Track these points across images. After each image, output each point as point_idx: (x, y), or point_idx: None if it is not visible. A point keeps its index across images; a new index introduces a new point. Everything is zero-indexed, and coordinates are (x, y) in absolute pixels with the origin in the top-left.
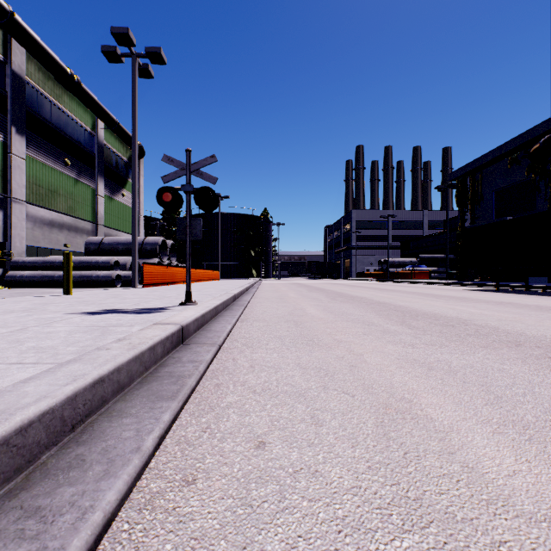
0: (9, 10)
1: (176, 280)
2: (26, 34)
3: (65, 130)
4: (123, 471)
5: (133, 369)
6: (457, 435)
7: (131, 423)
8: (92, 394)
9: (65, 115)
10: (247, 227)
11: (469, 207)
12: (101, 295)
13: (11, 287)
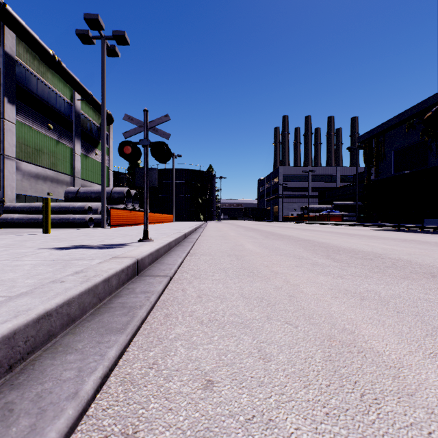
0: (2, 2)
1: (138, 222)
2: (15, 21)
3: (48, 101)
4: (52, 426)
5: (85, 301)
6: (409, 371)
7: (74, 360)
8: (36, 330)
9: (49, 89)
10: (196, 180)
11: (374, 163)
12: (74, 234)
13: (3, 228)
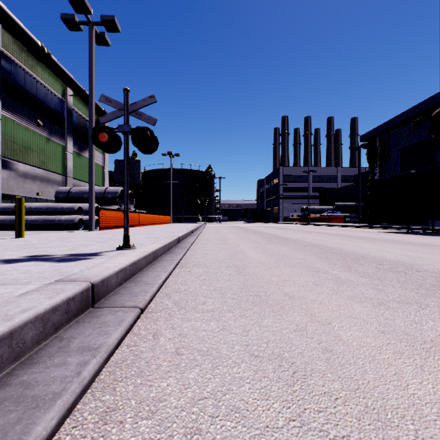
0: None
1: (132, 223)
2: None
3: (37, 95)
4: None
5: None
6: None
7: None
8: None
9: (38, 83)
10: (194, 180)
11: (378, 163)
12: (51, 238)
13: None
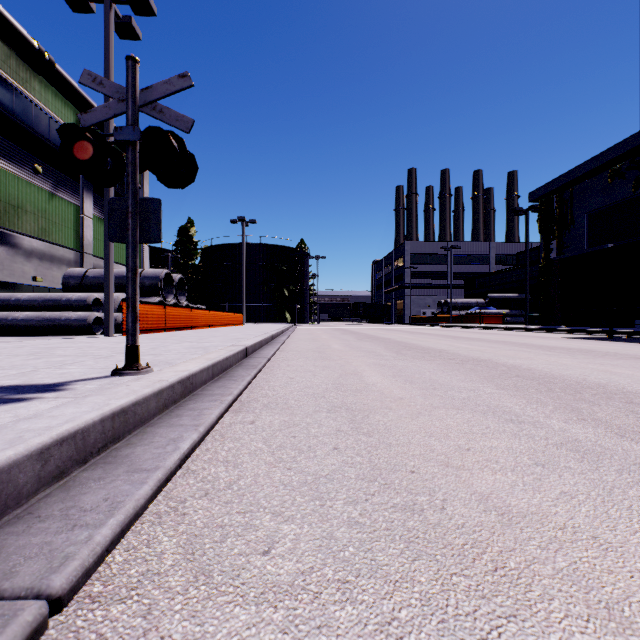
0: None
1: (179, 325)
2: None
3: (34, 127)
4: None
5: None
6: None
7: None
8: None
9: (36, 107)
10: (279, 261)
11: (556, 233)
12: (20, 349)
13: None
